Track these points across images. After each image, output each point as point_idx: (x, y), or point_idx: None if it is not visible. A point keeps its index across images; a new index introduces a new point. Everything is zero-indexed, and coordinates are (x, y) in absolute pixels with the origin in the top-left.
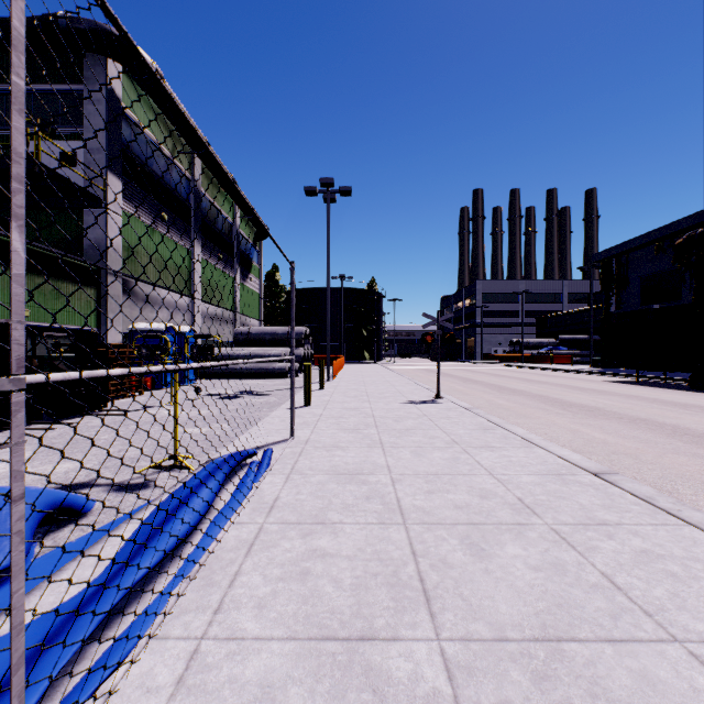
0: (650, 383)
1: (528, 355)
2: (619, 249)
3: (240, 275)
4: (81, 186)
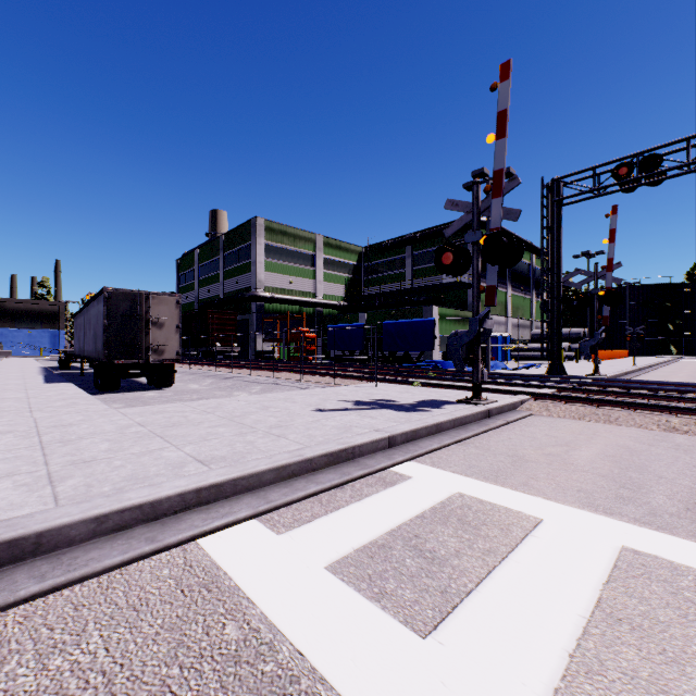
0: None
1: None
2: None
3: (534, 295)
4: (466, 280)
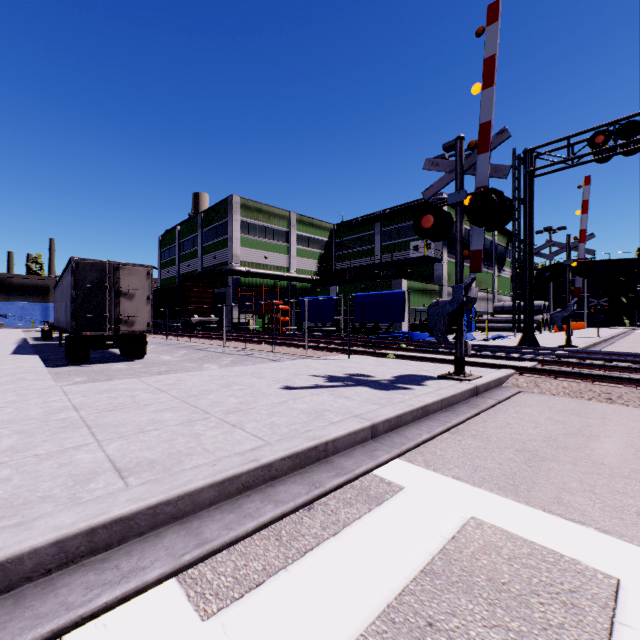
0: None
1: None
2: None
3: (496, 270)
4: (433, 255)
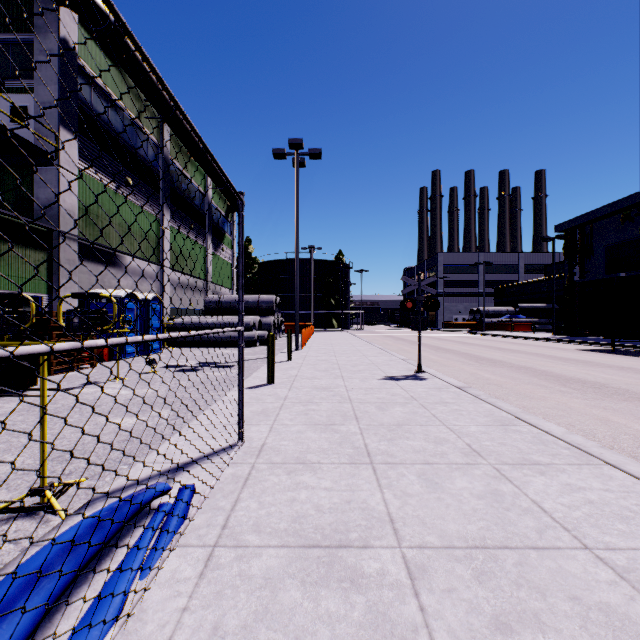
0: (627, 352)
1: (489, 323)
2: (584, 218)
3: (212, 245)
4: (33, 143)
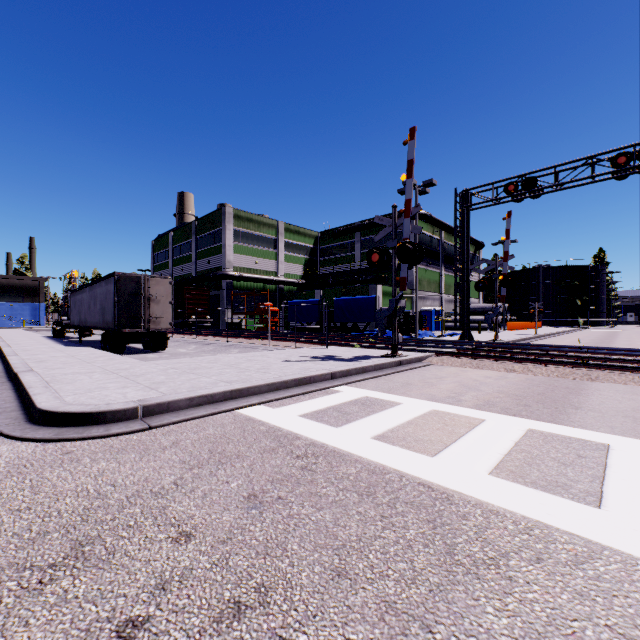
0: None
1: None
2: None
3: None
4: None
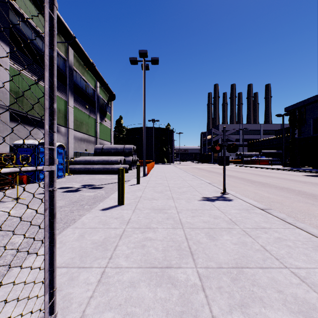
0: None
1: (246, 160)
2: (301, 103)
3: (99, 118)
4: None
